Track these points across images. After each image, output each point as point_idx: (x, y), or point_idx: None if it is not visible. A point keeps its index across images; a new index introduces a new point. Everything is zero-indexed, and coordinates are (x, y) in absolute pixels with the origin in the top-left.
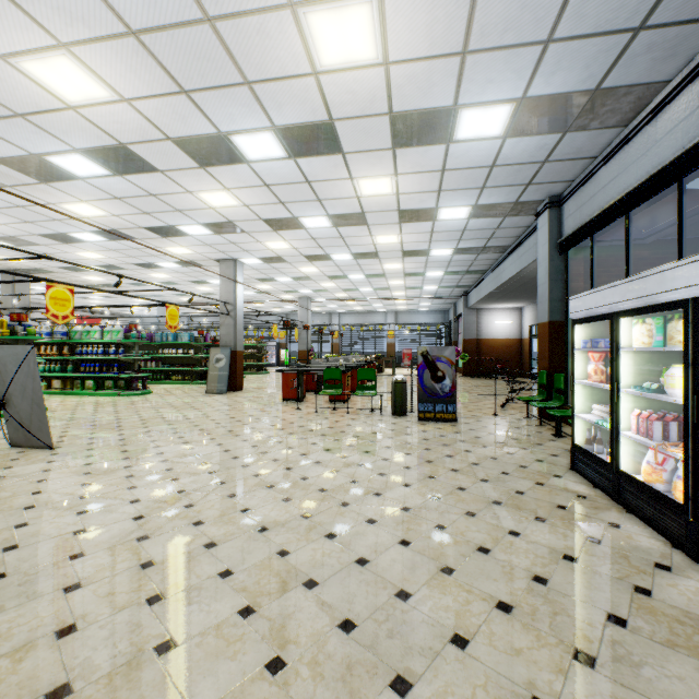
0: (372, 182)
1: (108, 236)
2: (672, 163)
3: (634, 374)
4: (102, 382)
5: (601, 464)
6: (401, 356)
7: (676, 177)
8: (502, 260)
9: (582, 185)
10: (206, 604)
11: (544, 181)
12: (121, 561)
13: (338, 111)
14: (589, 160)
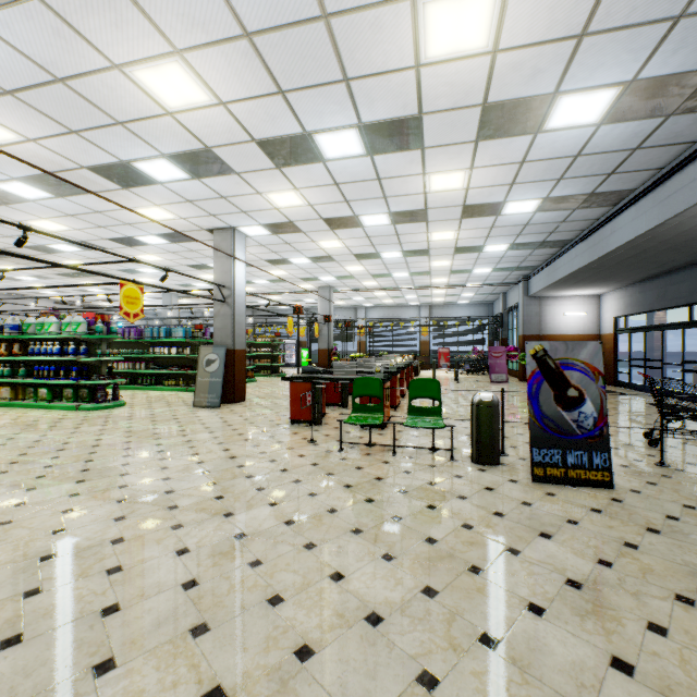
0: (454, 11)
1: (49, 188)
2: None
3: None
4: (59, 391)
5: None
6: (436, 356)
7: None
8: (612, 217)
9: None
10: None
11: None
12: None
13: None
14: None
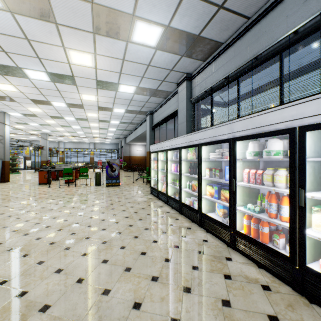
0: (88, 96)
1: None
2: (172, 113)
3: (161, 166)
4: None
5: (155, 190)
6: (97, 163)
7: (173, 117)
8: (137, 127)
9: (157, 110)
10: (46, 231)
11: (147, 107)
12: (3, 232)
13: (76, 74)
14: (158, 104)
